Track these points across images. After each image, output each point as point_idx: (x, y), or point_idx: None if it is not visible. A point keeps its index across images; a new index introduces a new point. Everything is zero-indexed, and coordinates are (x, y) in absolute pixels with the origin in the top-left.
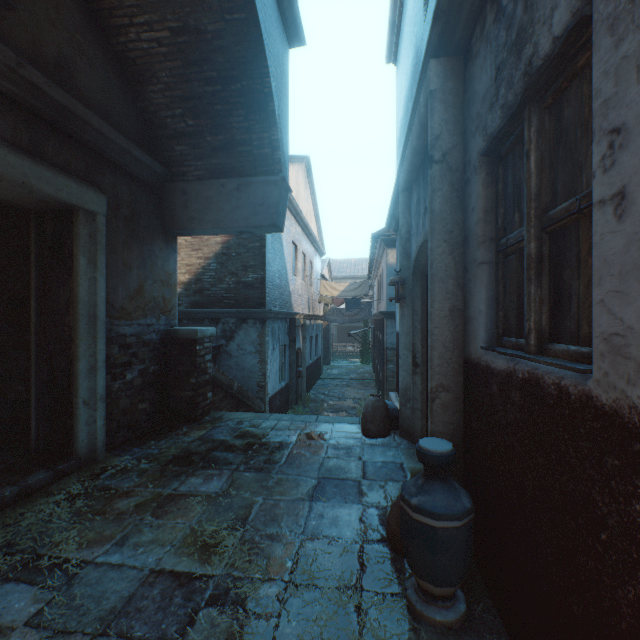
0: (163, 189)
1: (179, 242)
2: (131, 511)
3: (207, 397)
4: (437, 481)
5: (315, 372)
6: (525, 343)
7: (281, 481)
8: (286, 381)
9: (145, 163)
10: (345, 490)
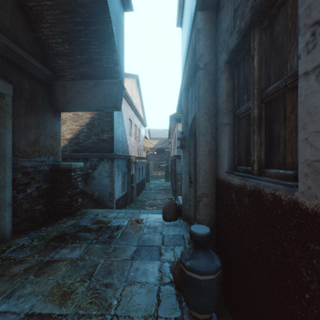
0: (51, 84)
1: (66, 117)
2: (21, 273)
3: (78, 201)
4: (201, 251)
5: (141, 186)
6: (251, 169)
7: (116, 249)
8: (125, 191)
9: (39, 68)
10: (152, 252)
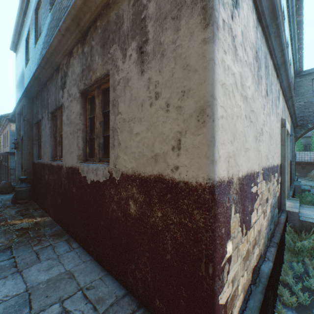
0: None
1: None
2: None
3: None
4: (24, 183)
5: None
6: (40, 158)
7: None
8: None
9: None
10: None
